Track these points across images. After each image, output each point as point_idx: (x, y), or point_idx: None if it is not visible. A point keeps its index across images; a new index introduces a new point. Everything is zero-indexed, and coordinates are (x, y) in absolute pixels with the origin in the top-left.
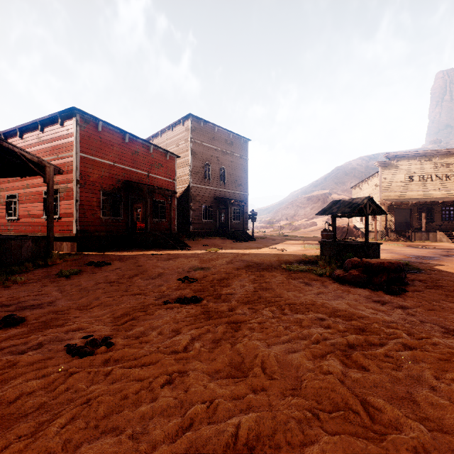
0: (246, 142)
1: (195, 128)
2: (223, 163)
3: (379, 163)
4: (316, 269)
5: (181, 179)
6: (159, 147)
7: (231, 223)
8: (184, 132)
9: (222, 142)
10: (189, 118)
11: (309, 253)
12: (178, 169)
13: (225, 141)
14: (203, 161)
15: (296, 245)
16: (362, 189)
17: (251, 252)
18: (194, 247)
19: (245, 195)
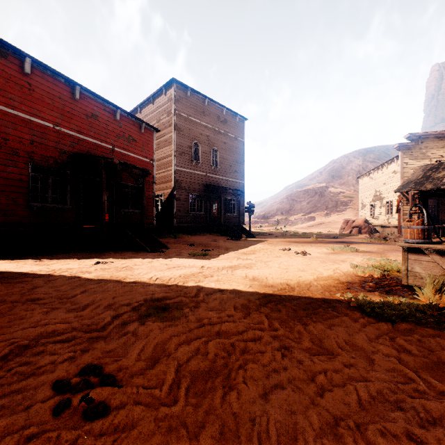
0: (242, 122)
1: (180, 97)
2: (214, 144)
3: (400, 145)
4: (436, 314)
5: (163, 162)
6: (129, 114)
7: (225, 217)
8: (167, 103)
9: (214, 118)
10: (173, 84)
11: (352, 260)
12: (159, 150)
13: (217, 118)
14: (191, 139)
15: (311, 243)
16: (373, 178)
17: (258, 257)
18: (174, 247)
19: (241, 183)
